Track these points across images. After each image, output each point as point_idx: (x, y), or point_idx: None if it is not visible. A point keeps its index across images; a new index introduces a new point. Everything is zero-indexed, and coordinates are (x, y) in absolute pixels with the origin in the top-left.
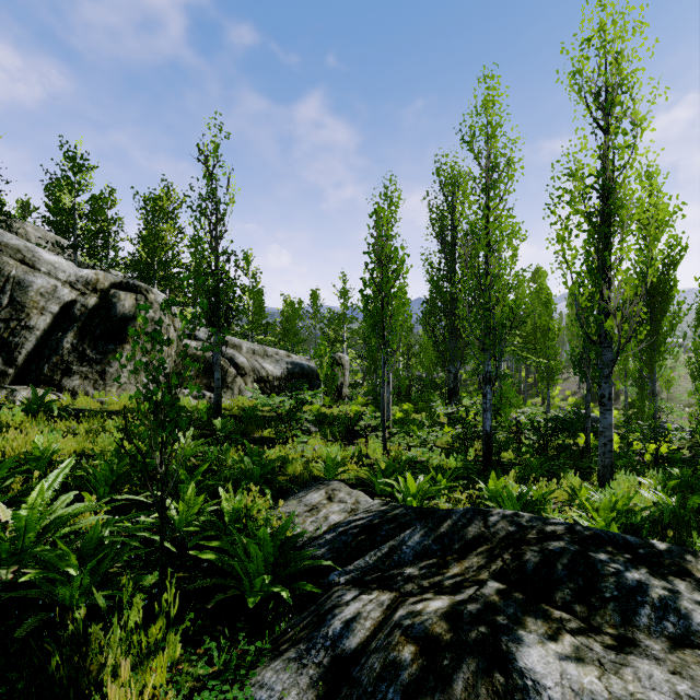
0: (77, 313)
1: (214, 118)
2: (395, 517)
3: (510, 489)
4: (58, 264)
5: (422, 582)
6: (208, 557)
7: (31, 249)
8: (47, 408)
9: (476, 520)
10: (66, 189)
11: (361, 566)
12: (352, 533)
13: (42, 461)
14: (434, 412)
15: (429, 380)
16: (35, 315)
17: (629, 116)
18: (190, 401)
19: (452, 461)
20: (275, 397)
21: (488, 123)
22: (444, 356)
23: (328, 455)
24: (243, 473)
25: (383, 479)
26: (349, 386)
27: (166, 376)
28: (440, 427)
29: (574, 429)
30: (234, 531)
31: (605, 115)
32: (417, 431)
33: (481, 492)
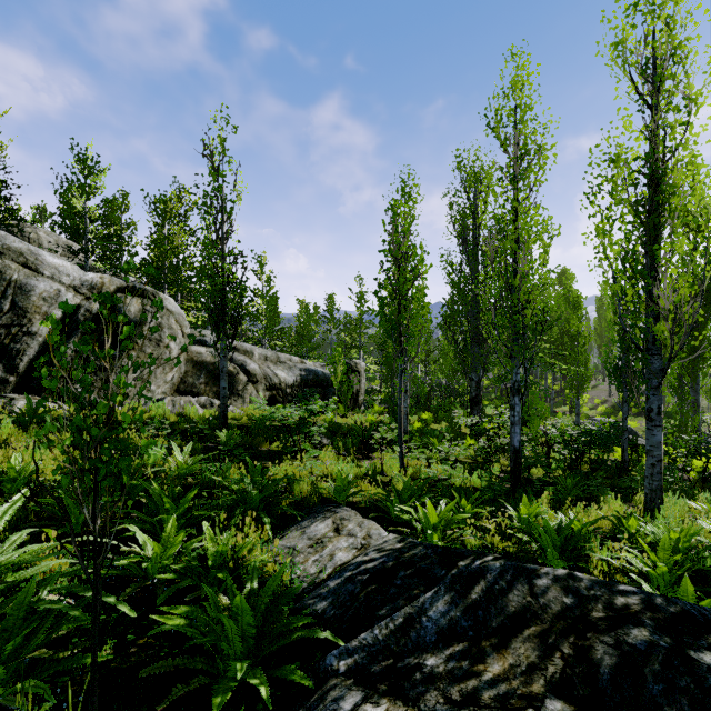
0: (81, 318)
1: (221, 111)
2: (413, 560)
3: (543, 515)
4: (62, 267)
5: (450, 689)
6: (175, 623)
7: (34, 253)
8: (42, 419)
9: (518, 583)
10: (77, 193)
11: (368, 642)
12: (361, 580)
13: (16, 482)
14: (456, 423)
15: (449, 387)
16: (37, 320)
17: (681, 91)
18: (197, 411)
19: (476, 479)
20: (281, 409)
21: (517, 105)
22: (466, 362)
23: (338, 475)
24: (241, 496)
25: (399, 506)
26: (365, 393)
27: (107, 398)
28: (462, 441)
29: (611, 443)
30: (208, 589)
31: (654, 89)
32: (437, 444)
33: (513, 523)
